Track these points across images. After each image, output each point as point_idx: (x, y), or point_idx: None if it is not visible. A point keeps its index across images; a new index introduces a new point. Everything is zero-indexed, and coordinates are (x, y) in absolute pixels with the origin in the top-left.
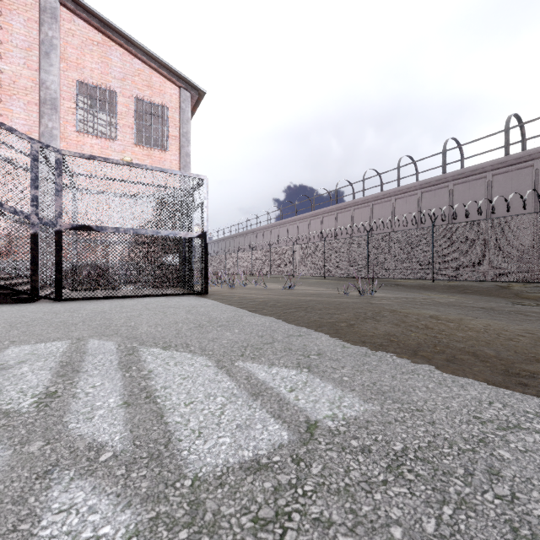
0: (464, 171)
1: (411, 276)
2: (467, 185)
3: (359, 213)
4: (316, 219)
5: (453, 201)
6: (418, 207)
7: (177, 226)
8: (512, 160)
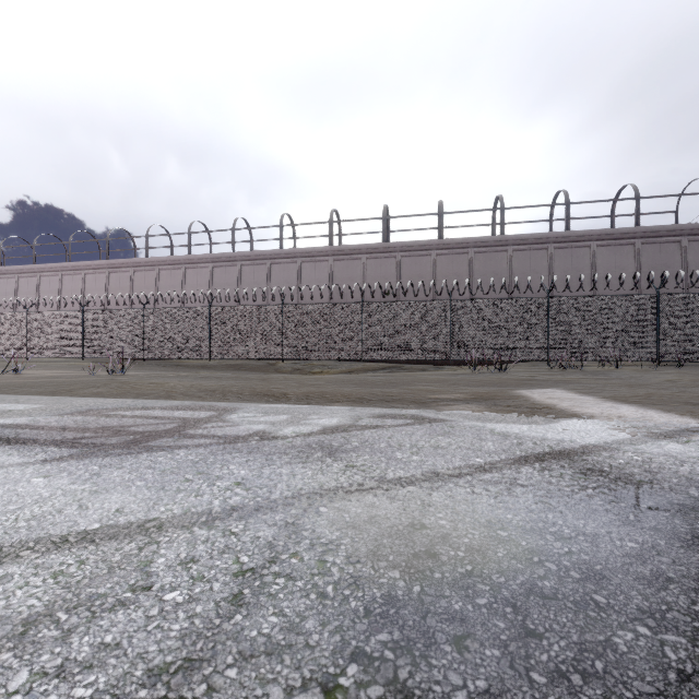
0: (250, 254)
1: (191, 356)
2: (252, 268)
3: (141, 276)
4: (75, 275)
5: (242, 281)
6: (210, 281)
7: None
8: (284, 254)
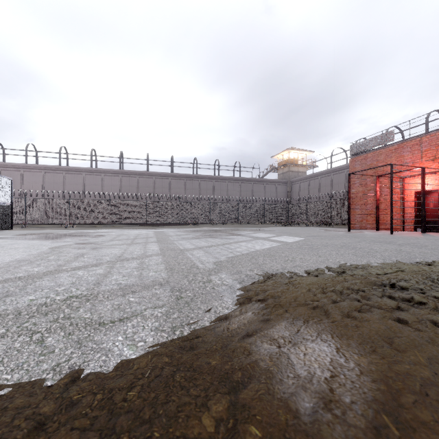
0: (72, 168)
1: (57, 222)
2: (73, 175)
3: None
4: None
5: (66, 182)
6: (43, 180)
7: (4, 200)
8: (94, 170)
